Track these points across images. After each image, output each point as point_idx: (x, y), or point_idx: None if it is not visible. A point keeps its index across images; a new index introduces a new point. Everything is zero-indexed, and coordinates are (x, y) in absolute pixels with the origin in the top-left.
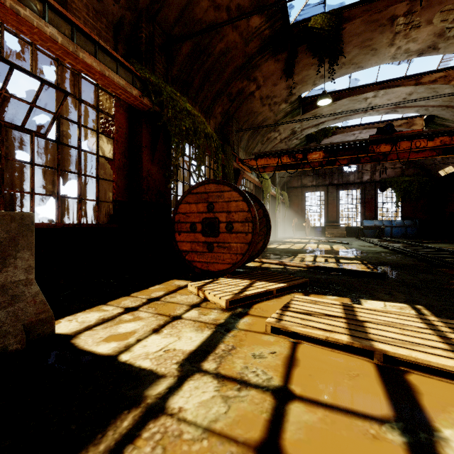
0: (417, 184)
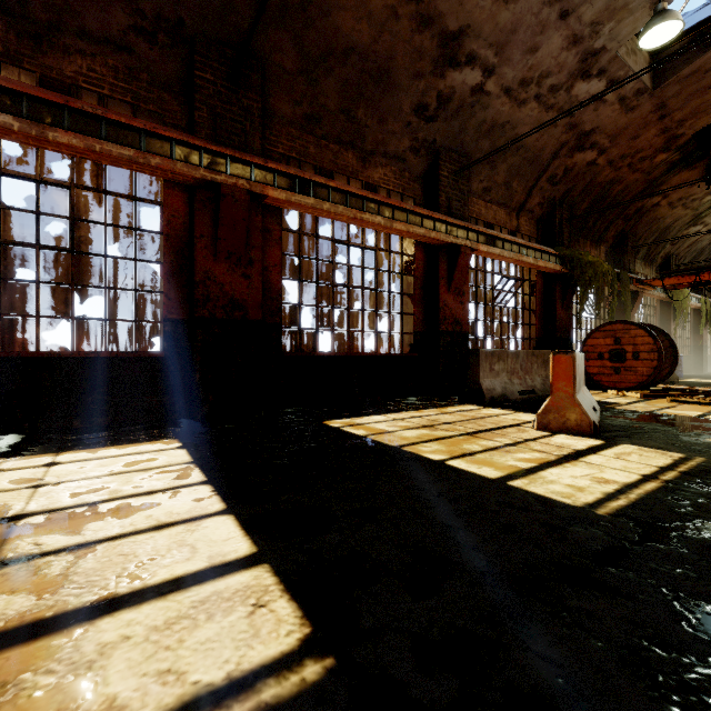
0: None
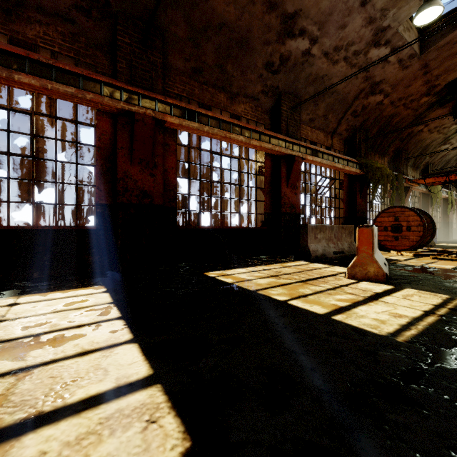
0: None
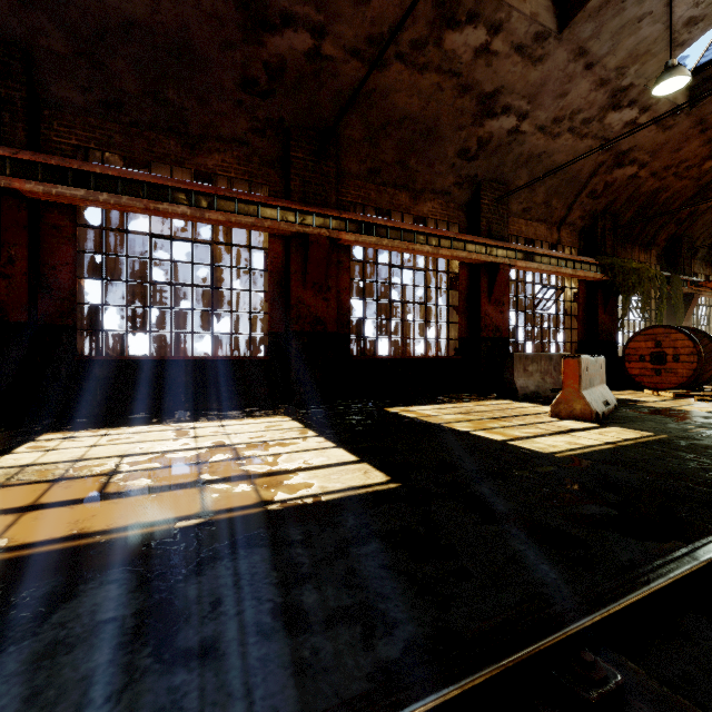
0: None
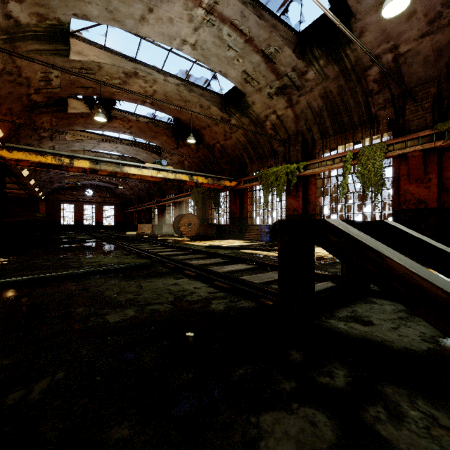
0: None
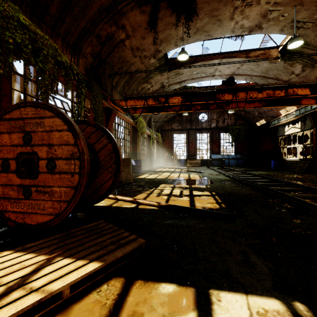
0: (244, 130)
